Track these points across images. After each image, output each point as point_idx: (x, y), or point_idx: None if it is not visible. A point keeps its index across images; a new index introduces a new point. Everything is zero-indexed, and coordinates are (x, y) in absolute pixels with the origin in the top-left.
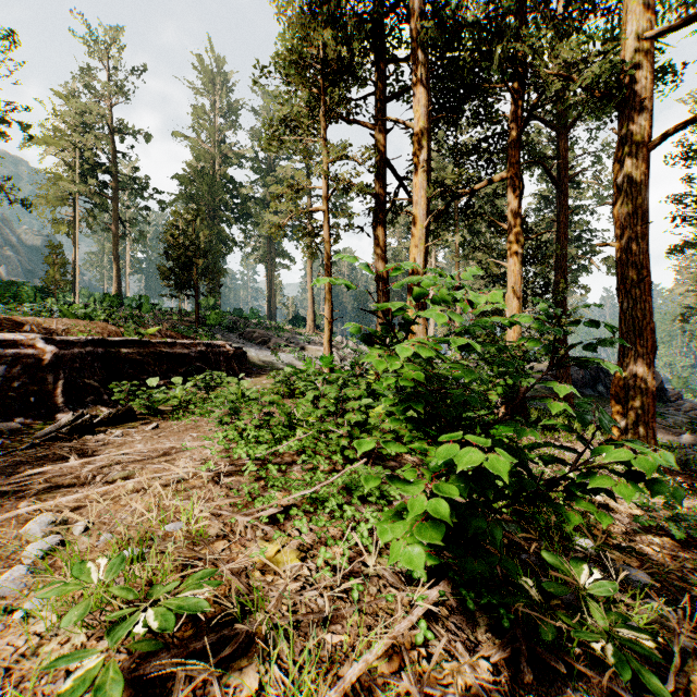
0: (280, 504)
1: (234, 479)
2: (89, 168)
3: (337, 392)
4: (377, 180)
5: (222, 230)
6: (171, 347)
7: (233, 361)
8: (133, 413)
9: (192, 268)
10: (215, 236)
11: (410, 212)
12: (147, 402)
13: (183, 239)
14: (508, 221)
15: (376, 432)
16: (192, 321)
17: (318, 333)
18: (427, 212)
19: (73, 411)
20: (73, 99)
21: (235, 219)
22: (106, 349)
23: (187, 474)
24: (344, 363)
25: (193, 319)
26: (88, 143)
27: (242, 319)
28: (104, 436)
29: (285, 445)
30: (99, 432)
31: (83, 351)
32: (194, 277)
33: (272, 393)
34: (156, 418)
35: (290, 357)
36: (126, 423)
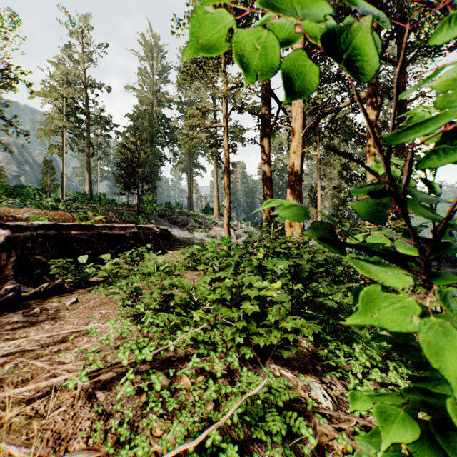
0: (154, 451)
1: (112, 391)
2: (72, 111)
3: (233, 266)
4: (263, 105)
5: (157, 150)
6: (111, 230)
7: (159, 239)
8: (62, 287)
9: (135, 174)
10: (152, 154)
11: (289, 126)
12: (78, 276)
13: (129, 154)
14: (367, 131)
15: (275, 332)
16: (135, 211)
17: (221, 219)
18: (303, 125)
19: (21, 282)
20: (60, 65)
21: (166, 143)
22: (59, 231)
23: (64, 379)
24: (239, 239)
25: (136, 209)
26: (71, 94)
27: (170, 209)
28: (20, 314)
29: (179, 336)
30: (25, 307)
31: (34, 233)
32: (136, 180)
33: (184, 265)
34: (82, 291)
35: (201, 235)
36: (56, 295)
